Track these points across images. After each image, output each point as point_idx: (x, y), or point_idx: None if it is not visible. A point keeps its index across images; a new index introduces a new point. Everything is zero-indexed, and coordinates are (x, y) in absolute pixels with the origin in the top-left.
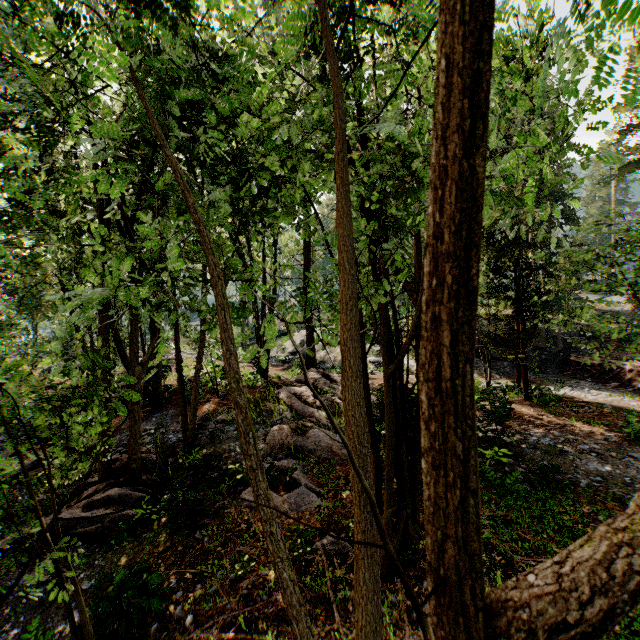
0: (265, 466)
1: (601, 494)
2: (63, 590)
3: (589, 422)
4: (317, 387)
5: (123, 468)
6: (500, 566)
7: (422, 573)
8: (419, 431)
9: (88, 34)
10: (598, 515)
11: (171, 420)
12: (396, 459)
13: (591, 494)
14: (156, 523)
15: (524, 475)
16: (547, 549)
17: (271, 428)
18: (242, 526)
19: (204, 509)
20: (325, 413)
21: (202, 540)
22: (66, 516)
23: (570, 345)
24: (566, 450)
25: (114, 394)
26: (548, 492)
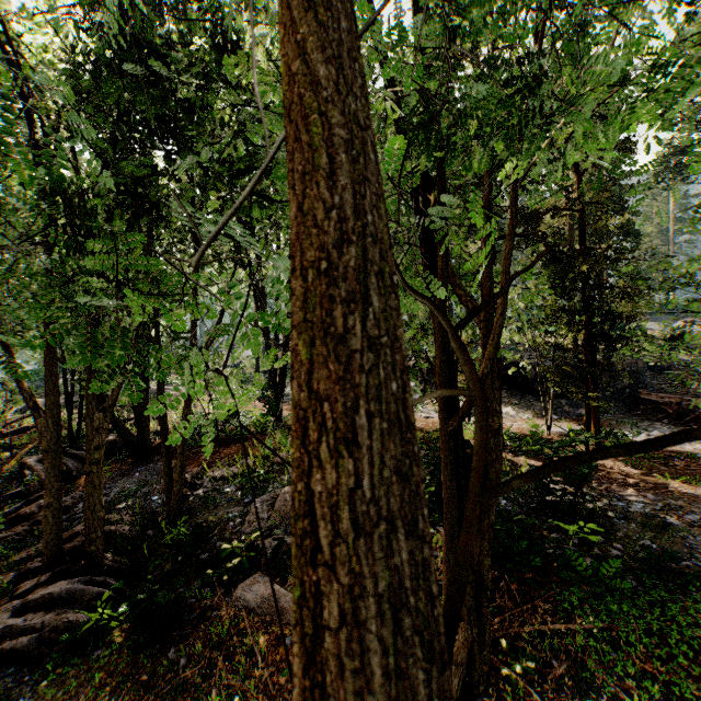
0: (271, 544)
1: None
2: None
3: (688, 480)
4: None
5: (83, 546)
6: None
7: None
8: (488, 511)
9: None
10: None
11: (158, 476)
12: None
13: None
14: (117, 632)
15: (622, 561)
16: (684, 693)
17: (282, 489)
18: (235, 640)
19: (183, 614)
20: None
21: (177, 663)
22: None
23: (637, 380)
24: (670, 522)
25: None
26: (662, 590)
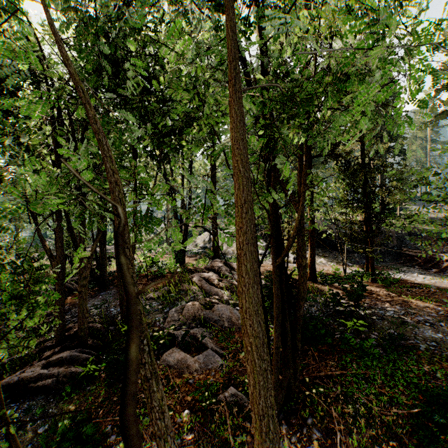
0: (181, 333)
1: (437, 356)
2: (10, 447)
3: (421, 299)
4: (220, 273)
5: (75, 334)
6: (363, 415)
7: (302, 421)
8: (299, 309)
9: (51, 12)
10: (436, 373)
11: (113, 297)
12: (281, 331)
13: (429, 356)
14: (98, 378)
15: (376, 340)
16: (399, 402)
17: (186, 304)
18: (163, 381)
19: None
20: (226, 292)
21: None
22: (29, 373)
23: (402, 242)
24: (406, 321)
25: (72, 278)
26: (396, 354)
